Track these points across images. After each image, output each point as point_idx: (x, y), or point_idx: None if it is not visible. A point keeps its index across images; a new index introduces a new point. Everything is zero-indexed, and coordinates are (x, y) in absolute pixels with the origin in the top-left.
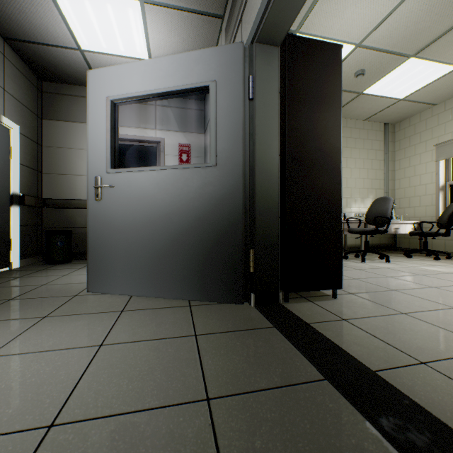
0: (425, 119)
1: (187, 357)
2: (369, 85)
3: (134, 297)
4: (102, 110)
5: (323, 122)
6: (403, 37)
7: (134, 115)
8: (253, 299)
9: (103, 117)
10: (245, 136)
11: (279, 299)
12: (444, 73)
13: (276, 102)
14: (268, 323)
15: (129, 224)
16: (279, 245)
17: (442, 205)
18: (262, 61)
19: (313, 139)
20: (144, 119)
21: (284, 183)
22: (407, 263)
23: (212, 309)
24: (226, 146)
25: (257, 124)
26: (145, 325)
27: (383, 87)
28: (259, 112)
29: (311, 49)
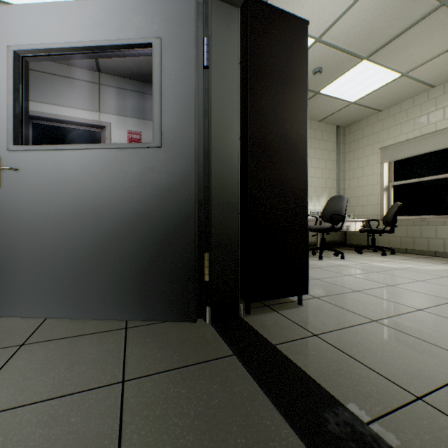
0: (371, 124)
1: (98, 433)
2: (325, 84)
3: (49, 319)
4: (1, 64)
5: (288, 105)
6: (359, 36)
7: (71, 93)
8: (208, 314)
9: (3, 73)
10: (199, 113)
11: (239, 311)
12: (390, 79)
13: (236, 74)
14: (226, 348)
15: (41, 221)
16: (239, 246)
17: (386, 204)
18: (220, 22)
19: (278, 123)
20: (85, 99)
21: (245, 173)
22: (360, 260)
23: (155, 332)
24: (175, 122)
25: (213, 98)
26: (48, 370)
27: (338, 88)
28: (216, 84)
29: (276, 19)
